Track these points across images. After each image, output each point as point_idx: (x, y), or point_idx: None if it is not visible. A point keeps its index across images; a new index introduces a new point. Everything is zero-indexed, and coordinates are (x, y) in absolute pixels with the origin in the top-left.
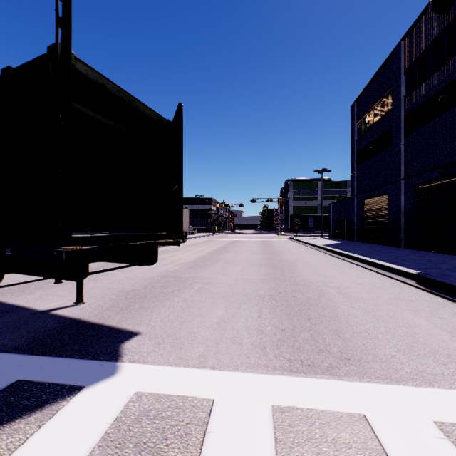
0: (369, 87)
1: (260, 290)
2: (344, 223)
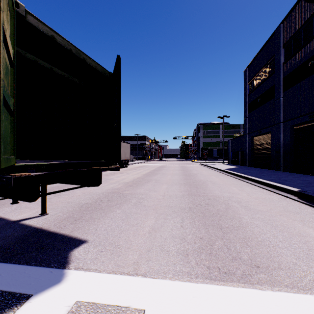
0: (257, 57)
1: (181, 203)
2: (239, 153)
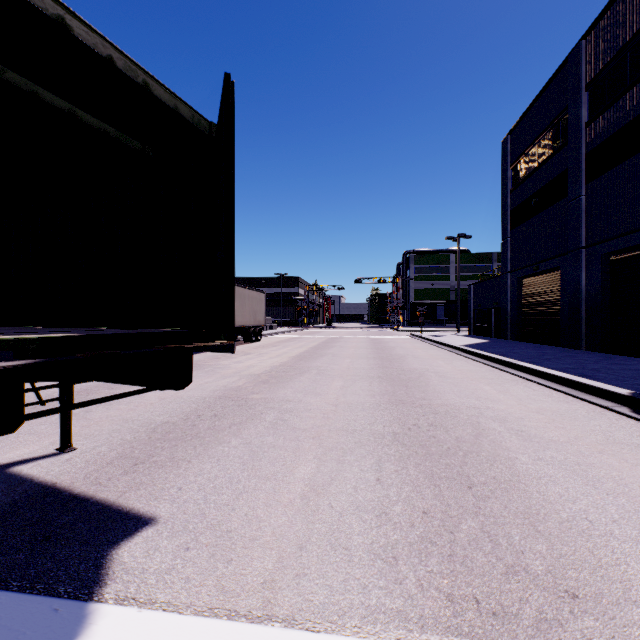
0: (530, 112)
1: (375, 423)
2: (491, 313)
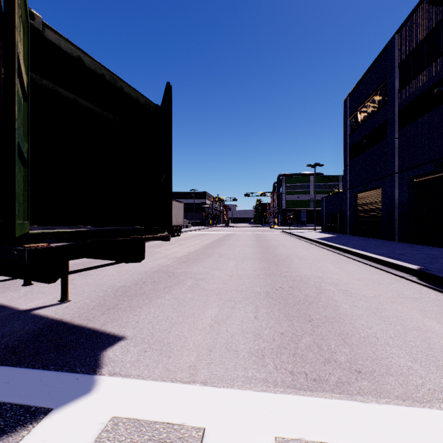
0: (362, 81)
1: (255, 286)
2: (337, 216)
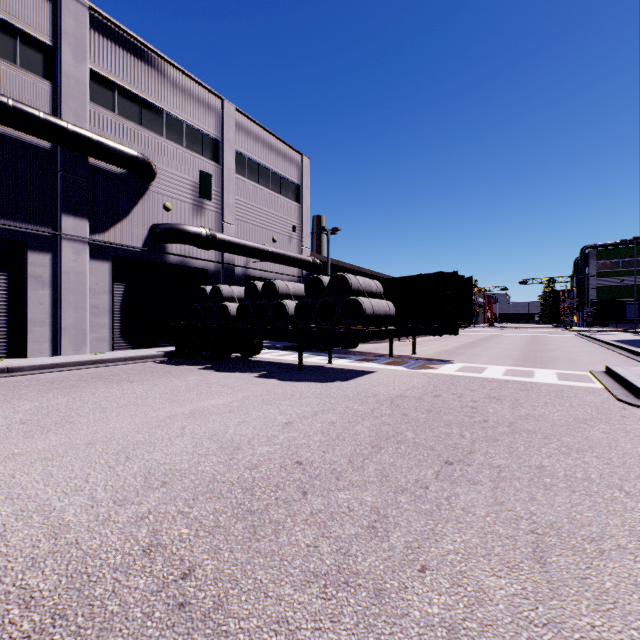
0: None
1: (511, 357)
2: None
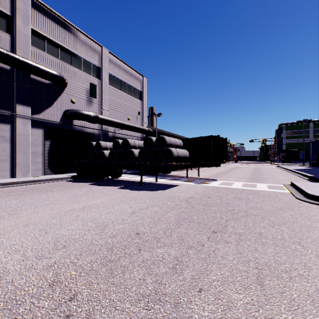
0: None
1: (246, 177)
2: (318, 156)
